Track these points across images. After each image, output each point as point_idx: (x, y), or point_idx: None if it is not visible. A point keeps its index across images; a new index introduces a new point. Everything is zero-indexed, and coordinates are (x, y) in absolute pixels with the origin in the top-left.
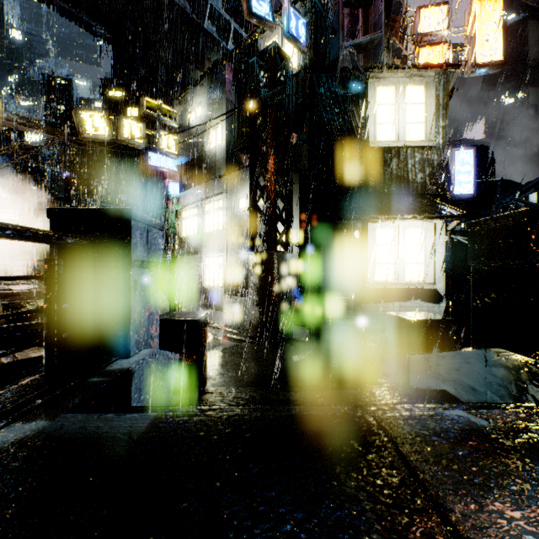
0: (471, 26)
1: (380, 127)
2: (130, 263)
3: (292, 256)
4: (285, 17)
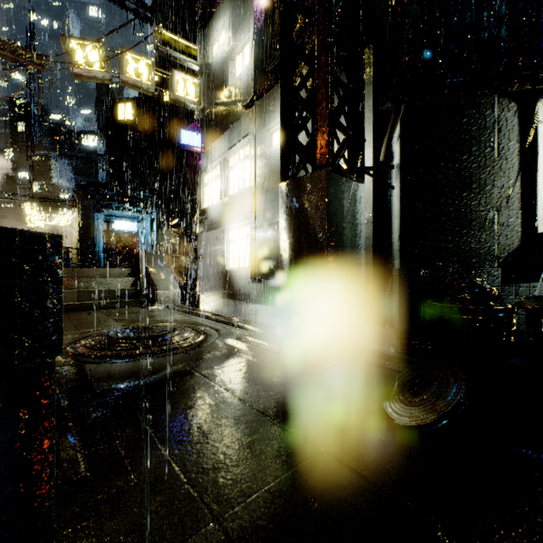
0: None
1: None
2: None
3: (363, 189)
4: None
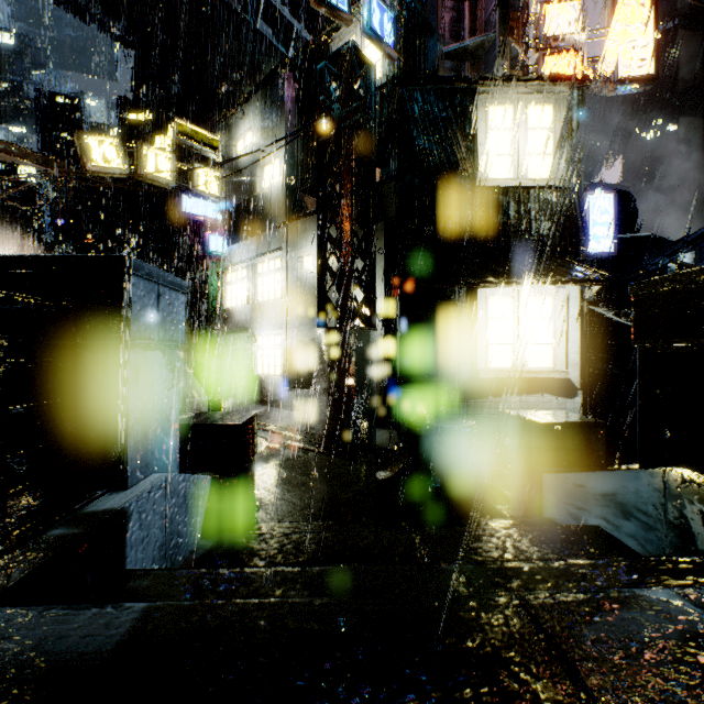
0: (612, 28)
1: (493, 160)
2: (127, 341)
3: (375, 334)
4: (366, 7)
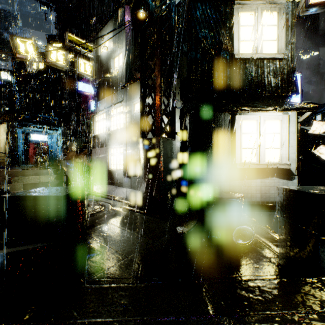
0: None
1: (242, 43)
2: None
3: (175, 142)
4: None
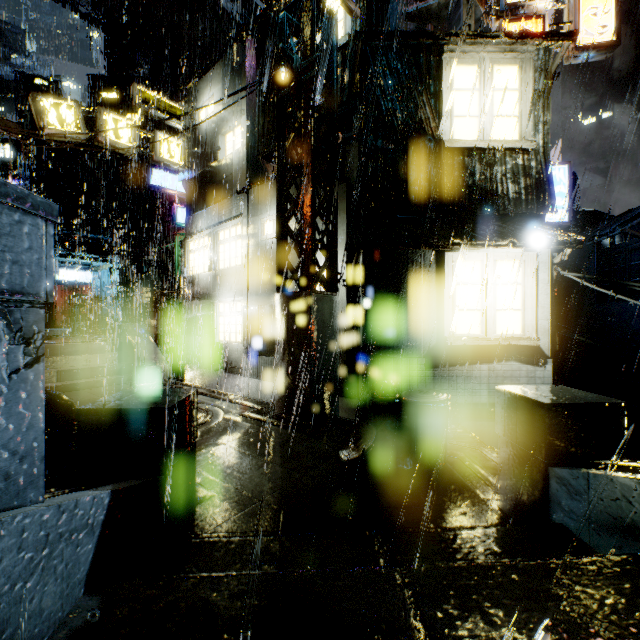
0: None
1: (458, 121)
2: None
3: (337, 299)
4: None
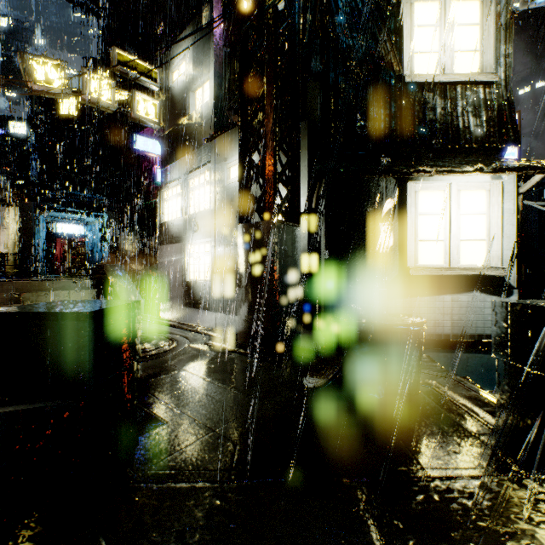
0: None
1: (418, 57)
2: None
3: (299, 231)
4: None
